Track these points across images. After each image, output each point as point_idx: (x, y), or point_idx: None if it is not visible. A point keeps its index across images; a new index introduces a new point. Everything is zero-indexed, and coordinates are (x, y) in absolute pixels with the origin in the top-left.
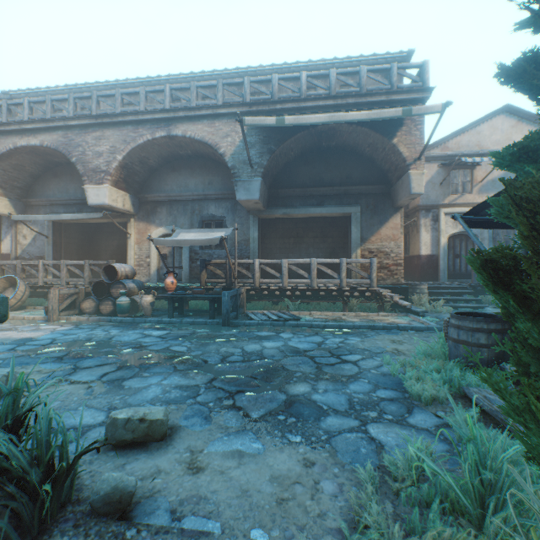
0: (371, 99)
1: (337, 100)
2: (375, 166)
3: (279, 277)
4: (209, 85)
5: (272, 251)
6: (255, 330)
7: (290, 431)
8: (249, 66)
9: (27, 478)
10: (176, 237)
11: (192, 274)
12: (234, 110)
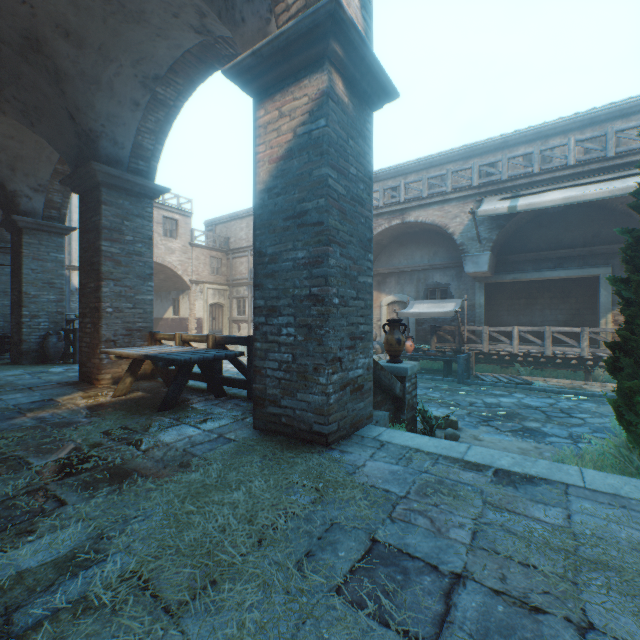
0: (621, 161)
1: (576, 169)
2: (634, 220)
3: (509, 343)
4: (439, 175)
5: (498, 313)
6: (488, 389)
7: (526, 438)
8: (475, 142)
9: (428, 421)
10: (411, 308)
11: (418, 336)
12: (462, 194)
